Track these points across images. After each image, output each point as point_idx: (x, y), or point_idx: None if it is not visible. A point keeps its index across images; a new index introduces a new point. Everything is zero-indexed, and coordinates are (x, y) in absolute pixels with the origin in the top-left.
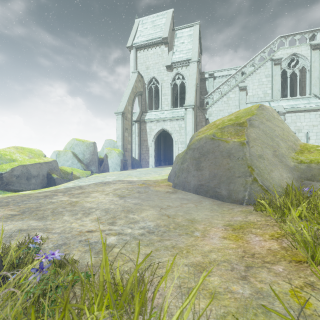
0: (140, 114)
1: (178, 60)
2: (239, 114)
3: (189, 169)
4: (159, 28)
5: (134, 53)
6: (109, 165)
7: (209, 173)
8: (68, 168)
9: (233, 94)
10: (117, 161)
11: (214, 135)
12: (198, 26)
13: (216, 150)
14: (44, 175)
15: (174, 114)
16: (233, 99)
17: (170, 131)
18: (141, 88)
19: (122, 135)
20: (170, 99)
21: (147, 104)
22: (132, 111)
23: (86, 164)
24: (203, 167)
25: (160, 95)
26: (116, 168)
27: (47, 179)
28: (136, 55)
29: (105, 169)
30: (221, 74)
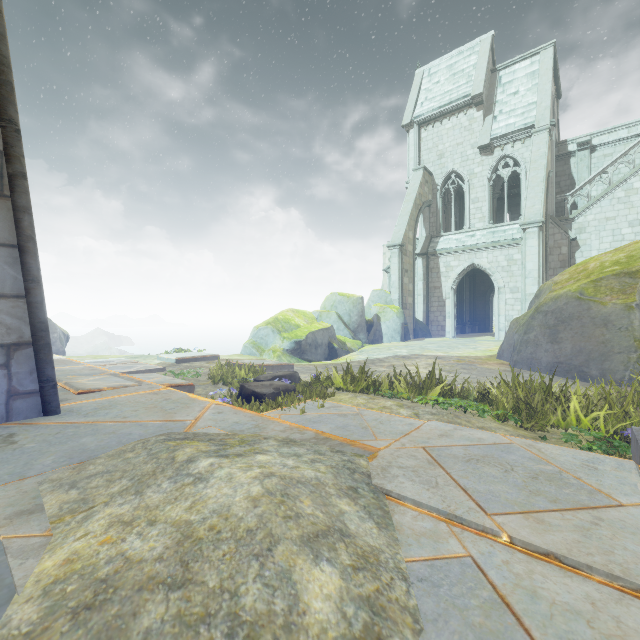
0: (426, 241)
1: (505, 131)
2: (635, 250)
3: (539, 341)
4: (464, 78)
5: (415, 133)
6: (382, 331)
7: (572, 347)
8: None
9: None
10: (395, 325)
11: (582, 293)
12: (551, 51)
13: (584, 315)
14: (326, 344)
15: (496, 237)
16: None
17: (487, 269)
18: (429, 195)
19: (399, 282)
20: (487, 207)
21: (439, 222)
22: (414, 239)
23: (353, 331)
24: (561, 339)
25: (467, 202)
26: (394, 337)
27: (328, 350)
28: (418, 136)
29: (377, 338)
30: (611, 139)
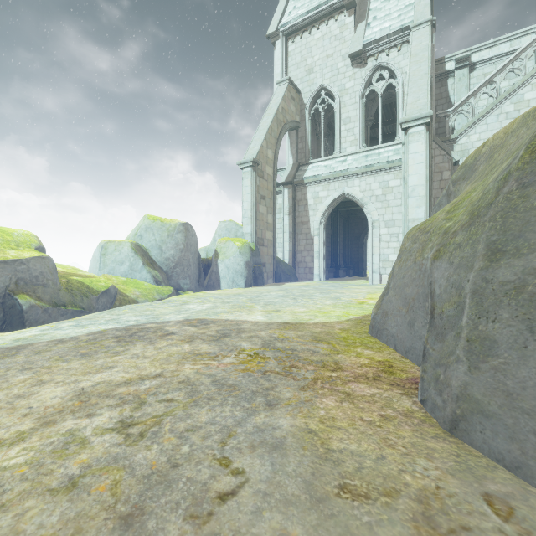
0: (293, 168)
1: (380, 35)
2: None
3: None
4: None
5: (281, 45)
6: (220, 273)
7: None
8: (117, 279)
9: (535, 91)
10: (237, 265)
11: None
12: None
13: None
14: None
15: (369, 160)
16: (534, 104)
17: (360, 200)
18: (296, 115)
19: (252, 210)
20: (359, 128)
21: (308, 148)
22: (275, 160)
23: (166, 272)
24: None
25: (337, 123)
26: (236, 281)
27: (2, 310)
28: (285, 49)
29: (213, 283)
30: (492, 54)
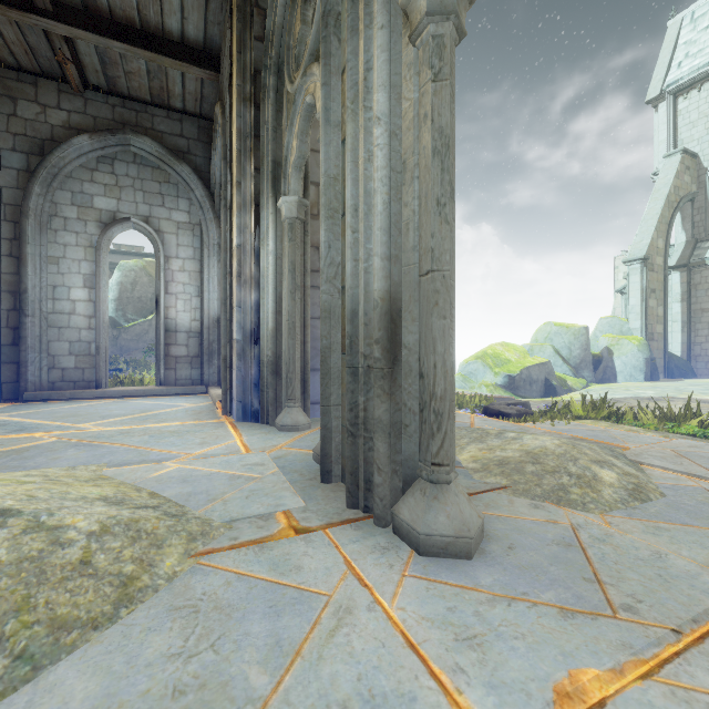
0: (687, 248)
1: None
2: None
3: None
4: None
5: (667, 107)
6: (616, 369)
7: None
8: None
9: None
10: (635, 361)
11: None
12: None
13: None
14: (542, 381)
15: None
16: None
17: None
18: (692, 185)
19: (641, 305)
20: None
21: None
22: (666, 247)
23: (573, 367)
24: None
25: None
26: (634, 376)
27: (544, 387)
28: (673, 109)
29: (608, 377)
30: None
